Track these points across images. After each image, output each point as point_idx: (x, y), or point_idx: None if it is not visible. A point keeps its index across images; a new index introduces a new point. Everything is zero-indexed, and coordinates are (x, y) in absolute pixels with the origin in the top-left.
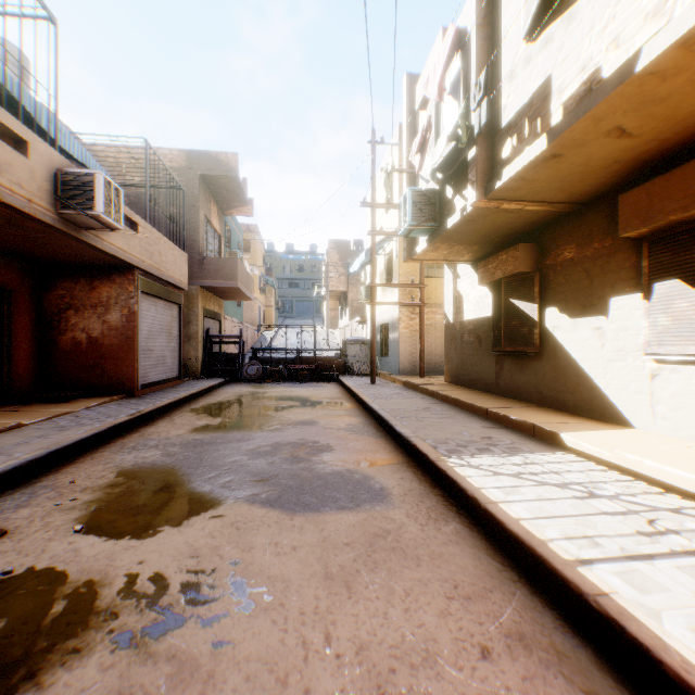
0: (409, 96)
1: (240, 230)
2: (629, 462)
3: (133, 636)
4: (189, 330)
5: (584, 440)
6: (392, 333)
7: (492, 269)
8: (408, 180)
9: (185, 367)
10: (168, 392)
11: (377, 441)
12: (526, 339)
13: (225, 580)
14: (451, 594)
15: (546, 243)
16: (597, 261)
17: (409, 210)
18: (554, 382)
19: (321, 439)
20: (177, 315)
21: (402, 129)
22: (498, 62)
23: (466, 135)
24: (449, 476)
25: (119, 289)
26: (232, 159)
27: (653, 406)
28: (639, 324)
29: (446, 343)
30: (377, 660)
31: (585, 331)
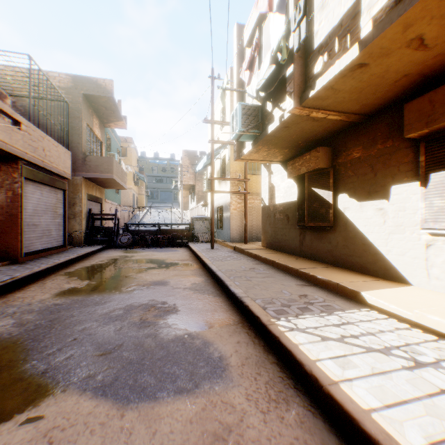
0: (239, 40)
1: (118, 140)
2: (430, 321)
3: None
4: (75, 210)
5: (383, 298)
6: (225, 213)
7: (298, 166)
8: (238, 101)
9: (71, 237)
10: (51, 258)
11: (215, 299)
12: (323, 217)
13: None
14: None
15: (339, 147)
16: (380, 158)
17: (240, 119)
18: (345, 249)
19: (169, 299)
20: (62, 198)
21: (232, 71)
22: None
23: (286, 54)
24: (282, 343)
25: (5, 175)
26: (109, 84)
27: (428, 269)
28: (416, 205)
29: (263, 220)
30: None
31: (370, 211)
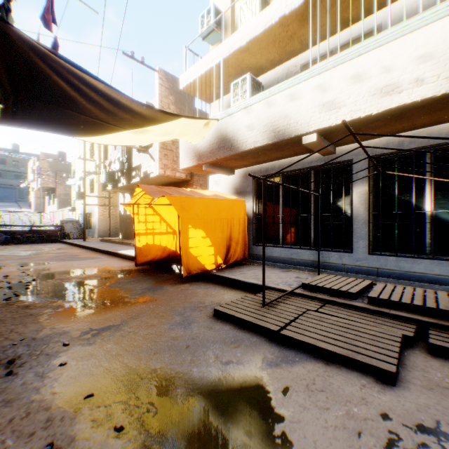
0: None
1: None
2: None
3: (63, 267)
4: None
5: None
6: (94, 218)
7: None
8: (104, 160)
9: None
10: None
11: (95, 253)
12: None
13: (72, 265)
14: (114, 261)
15: None
16: None
17: (105, 177)
18: None
19: (74, 254)
20: None
21: None
22: (132, 149)
23: (123, 166)
24: (116, 252)
25: None
26: None
27: None
28: None
29: (121, 223)
30: (103, 264)
31: None
